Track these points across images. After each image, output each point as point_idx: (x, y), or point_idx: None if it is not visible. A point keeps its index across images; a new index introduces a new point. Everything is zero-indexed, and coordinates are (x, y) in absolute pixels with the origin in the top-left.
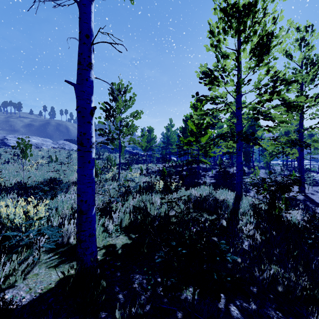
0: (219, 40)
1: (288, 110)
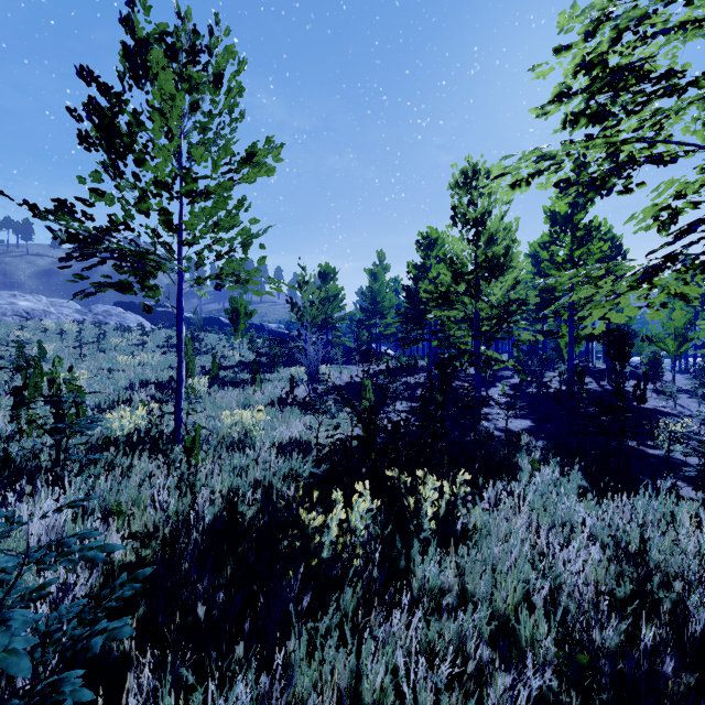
0: None
1: None
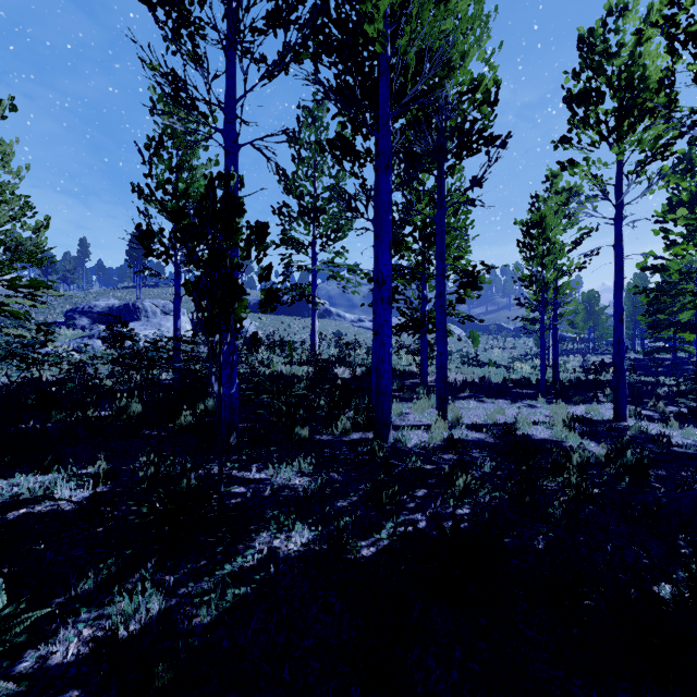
0: (667, 229)
1: None
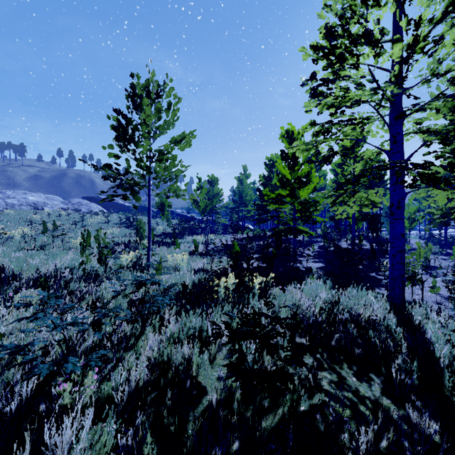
0: None
1: None
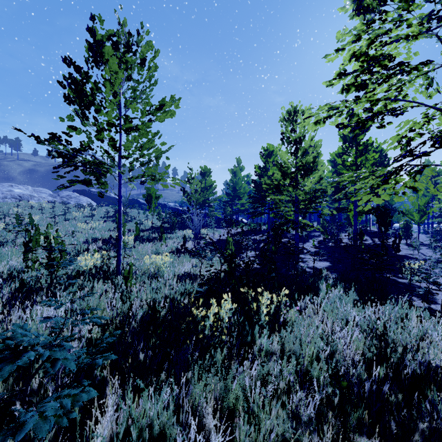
0: None
1: None
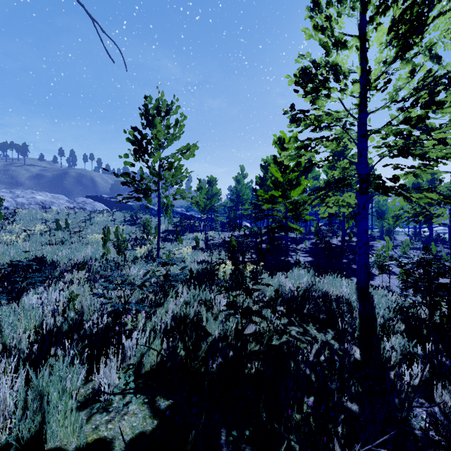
0: (330, 16)
1: (436, 144)
